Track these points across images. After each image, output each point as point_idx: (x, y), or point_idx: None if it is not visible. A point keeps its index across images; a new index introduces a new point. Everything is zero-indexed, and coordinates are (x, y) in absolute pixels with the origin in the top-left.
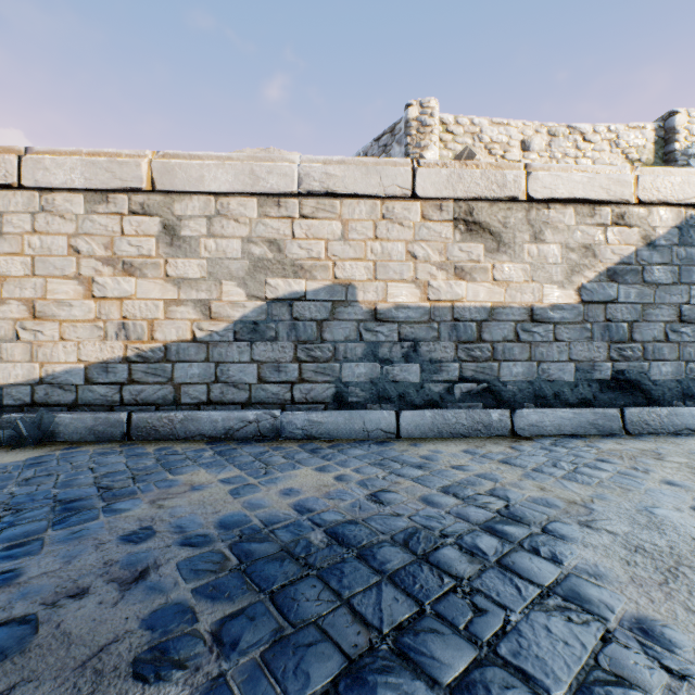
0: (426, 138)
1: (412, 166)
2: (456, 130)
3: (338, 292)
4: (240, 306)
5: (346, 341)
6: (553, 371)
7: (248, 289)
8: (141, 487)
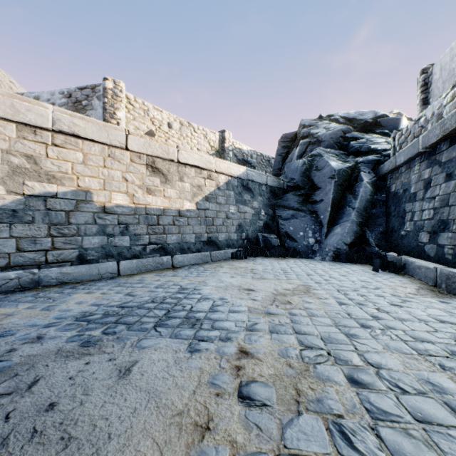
0: (118, 103)
1: (125, 132)
2: (135, 105)
3: (80, 195)
4: None
5: (86, 224)
6: (187, 238)
7: (7, 186)
8: None
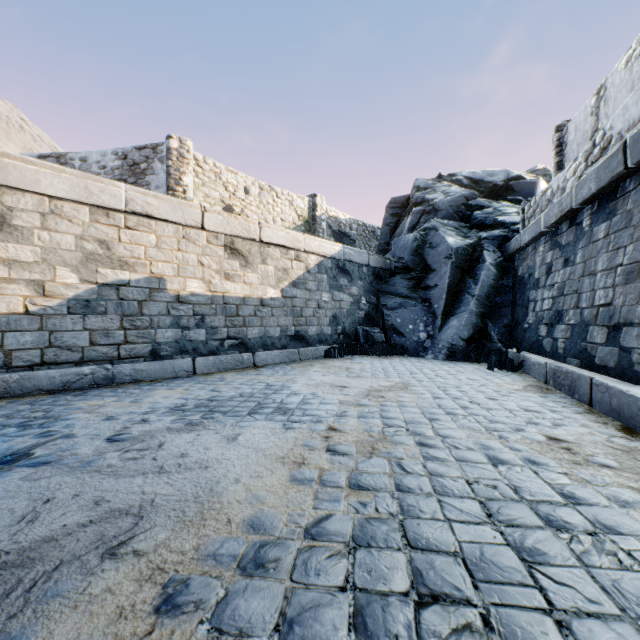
0: (184, 166)
1: (201, 209)
2: (205, 167)
3: (154, 282)
4: (74, 287)
5: (160, 315)
6: (271, 332)
7: (81, 275)
8: (59, 412)
